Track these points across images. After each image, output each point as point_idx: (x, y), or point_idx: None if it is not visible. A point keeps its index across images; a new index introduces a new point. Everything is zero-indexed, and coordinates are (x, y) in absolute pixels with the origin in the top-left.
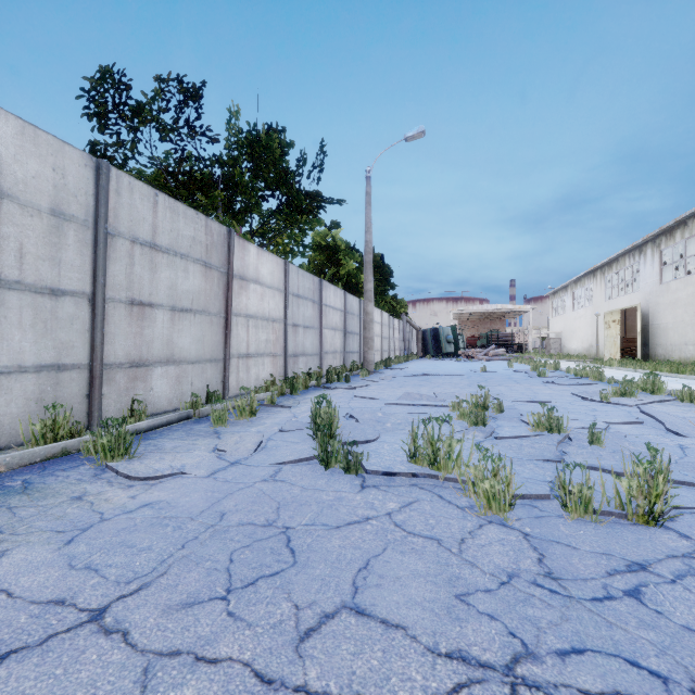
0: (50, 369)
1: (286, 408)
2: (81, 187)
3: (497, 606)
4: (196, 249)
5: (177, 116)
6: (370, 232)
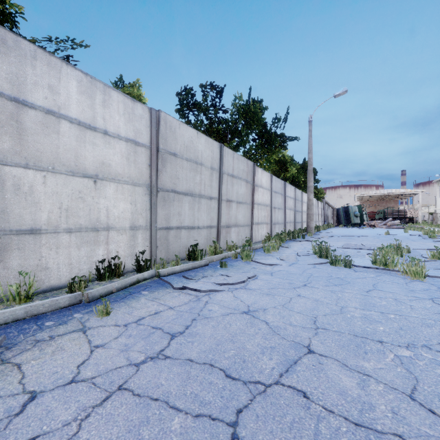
0: (209, 227)
1: (287, 248)
2: (217, 156)
3: (424, 292)
4: (243, 174)
5: (211, 104)
6: (311, 153)
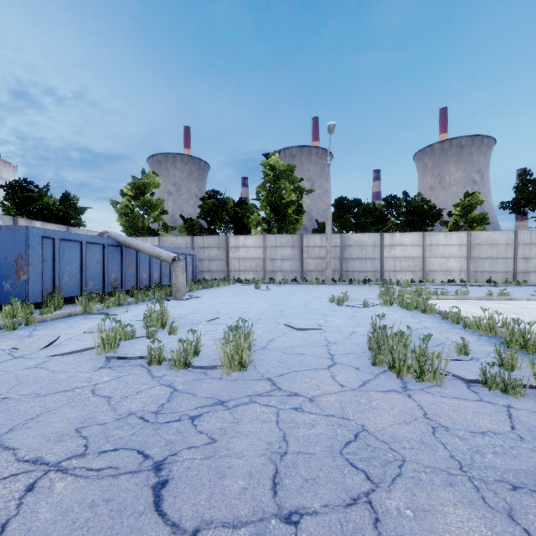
0: (505, 272)
1: None
2: (511, 237)
3: None
4: None
5: None
6: None
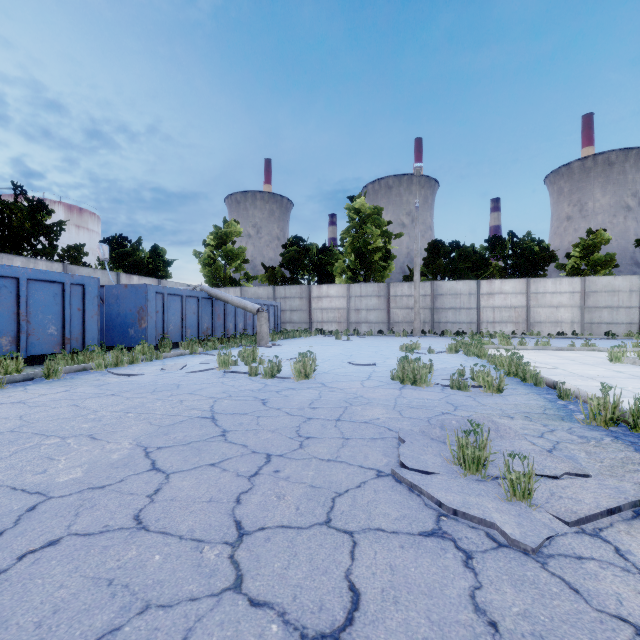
0: (628, 324)
1: None
2: (636, 283)
3: None
4: None
5: None
6: None
